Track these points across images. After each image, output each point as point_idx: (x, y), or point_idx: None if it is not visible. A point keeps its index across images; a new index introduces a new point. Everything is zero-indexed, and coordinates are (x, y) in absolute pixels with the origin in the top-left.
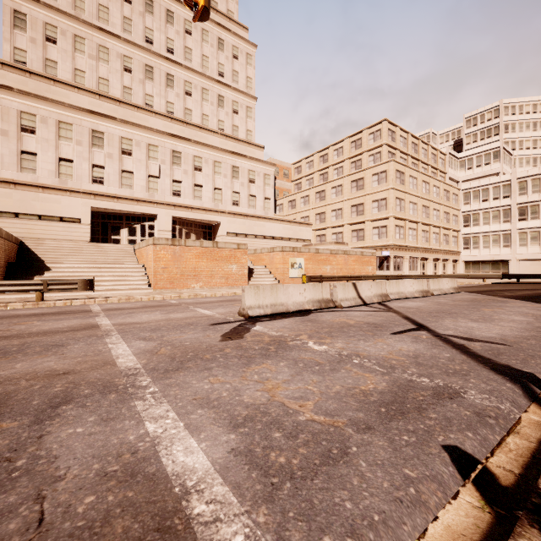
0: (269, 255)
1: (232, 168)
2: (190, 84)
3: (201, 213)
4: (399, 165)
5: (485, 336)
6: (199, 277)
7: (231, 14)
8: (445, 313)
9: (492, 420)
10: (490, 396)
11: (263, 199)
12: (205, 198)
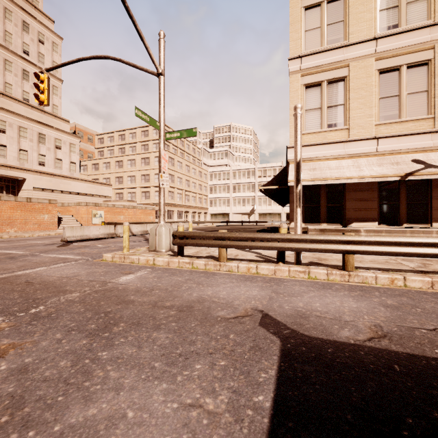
0: (75, 208)
1: (39, 135)
2: None
3: (5, 169)
4: (171, 154)
5: None
6: (13, 224)
7: (36, 2)
8: None
9: None
10: None
11: (69, 163)
12: (10, 156)
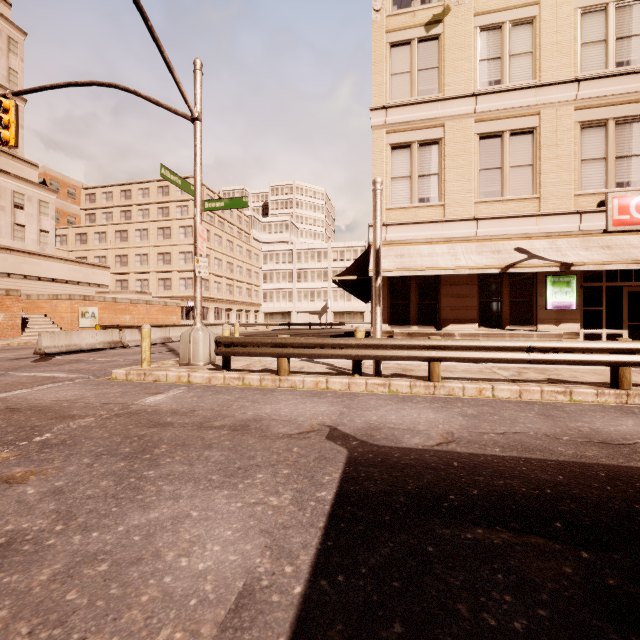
0: (51, 303)
1: None
2: None
3: None
4: (205, 223)
5: None
6: None
7: None
8: None
9: None
10: None
11: (37, 232)
12: None
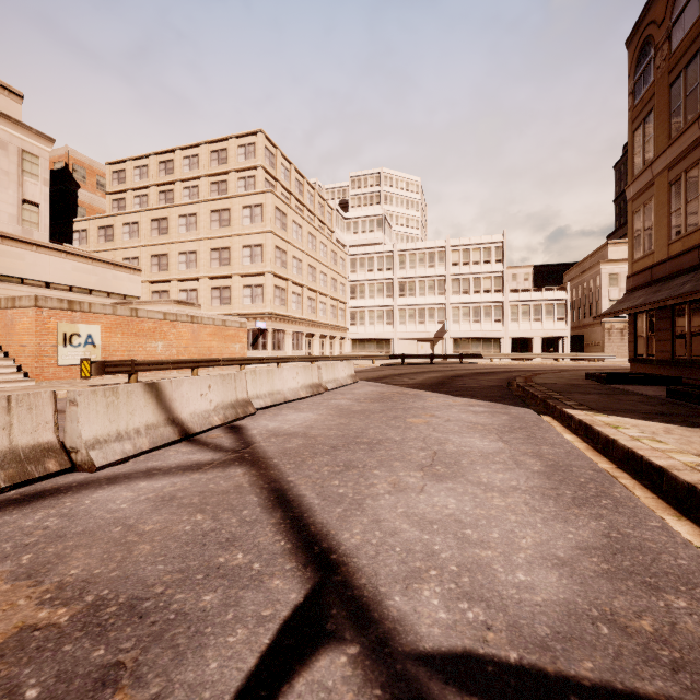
0: (2, 315)
1: None
2: None
3: None
4: (280, 201)
5: (556, 614)
6: None
7: None
8: (361, 445)
9: None
10: None
11: (17, 202)
12: None
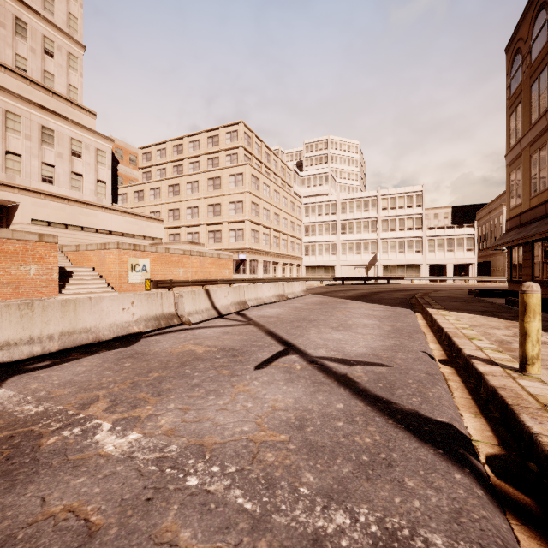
0: (98, 254)
1: (42, 129)
2: None
3: None
4: (254, 170)
5: (359, 354)
6: None
7: None
8: (305, 321)
9: None
10: (471, 544)
11: (94, 181)
12: None
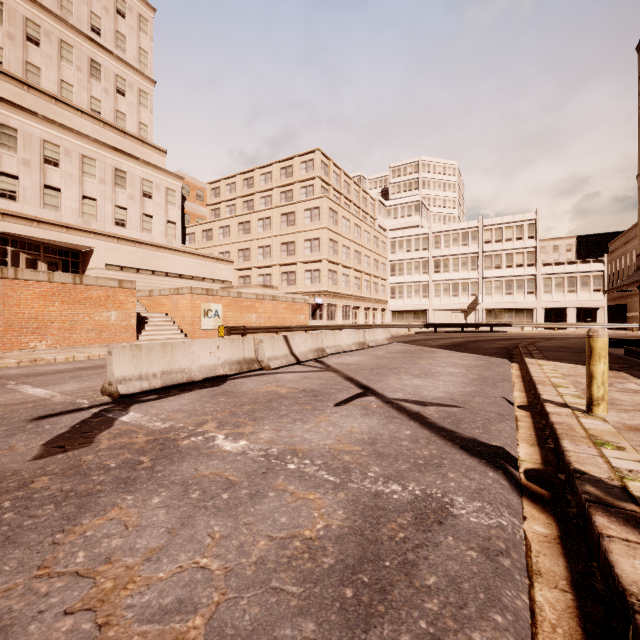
0: (172, 299)
1: (115, 172)
2: (37, 26)
3: (58, 231)
4: (332, 203)
5: (435, 397)
6: (45, 331)
7: None
8: (386, 368)
9: (506, 559)
10: (483, 502)
11: (165, 223)
12: (66, 209)
